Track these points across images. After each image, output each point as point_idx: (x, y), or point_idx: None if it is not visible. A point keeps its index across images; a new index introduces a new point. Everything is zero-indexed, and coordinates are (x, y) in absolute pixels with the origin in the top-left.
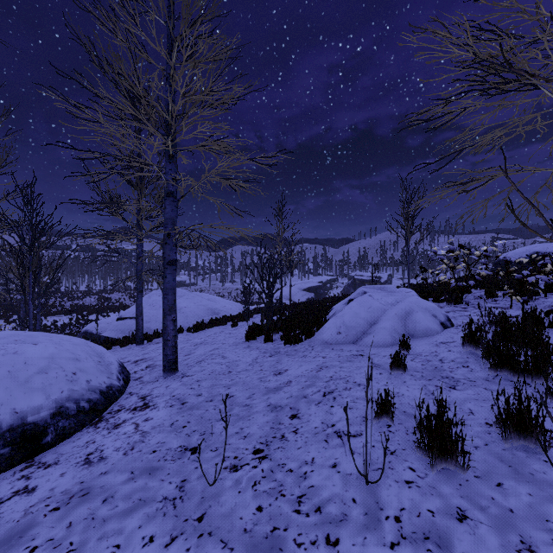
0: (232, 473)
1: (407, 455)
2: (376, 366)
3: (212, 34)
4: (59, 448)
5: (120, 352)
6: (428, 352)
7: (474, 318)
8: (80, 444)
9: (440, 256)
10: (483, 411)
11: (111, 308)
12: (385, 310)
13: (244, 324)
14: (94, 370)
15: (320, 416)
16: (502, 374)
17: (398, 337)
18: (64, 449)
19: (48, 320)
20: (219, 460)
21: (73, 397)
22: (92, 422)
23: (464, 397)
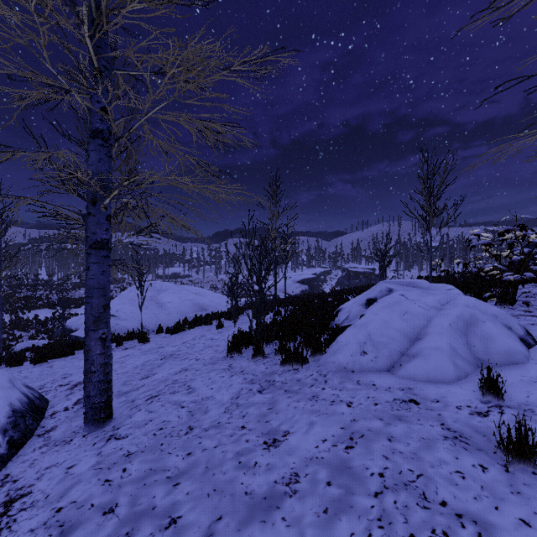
0: None
1: None
2: (459, 440)
3: None
4: None
5: (74, 362)
6: None
7: None
8: None
9: (486, 241)
10: None
11: None
12: (430, 318)
13: (231, 325)
14: None
15: None
16: None
17: (463, 364)
18: None
19: (32, 313)
20: None
21: None
22: None
23: None
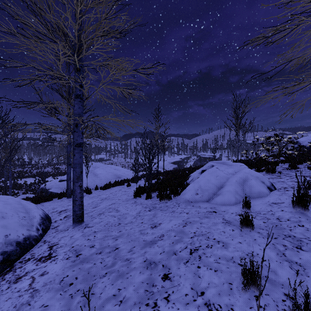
0: None
1: None
2: (228, 223)
3: None
4: None
5: (55, 203)
6: (265, 210)
7: (289, 183)
8: None
9: (261, 141)
10: None
11: (59, 173)
12: (228, 178)
13: (134, 185)
14: (16, 225)
15: (189, 279)
16: None
17: (239, 197)
18: None
19: (22, 180)
20: None
21: None
22: (3, 273)
23: None
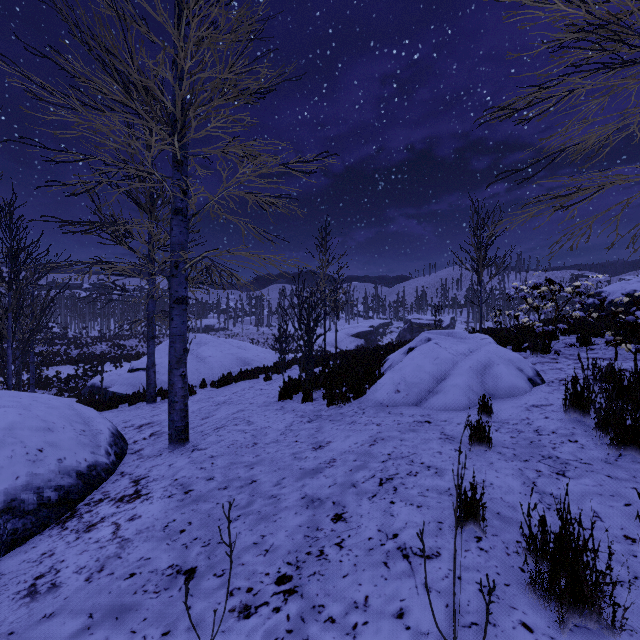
0: (242, 620)
1: (514, 597)
2: (449, 439)
3: (231, 0)
4: (2, 562)
5: (126, 412)
6: (517, 418)
7: (570, 372)
8: (33, 557)
9: (522, 293)
10: (615, 515)
11: (125, 356)
12: (456, 362)
13: (279, 377)
14: (73, 443)
15: (376, 519)
16: (627, 453)
17: (475, 397)
18: (8, 565)
19: (51, 371)
20: (225, 593)
21: (33, 484)
22: (60, 520)
23: (581, 489)
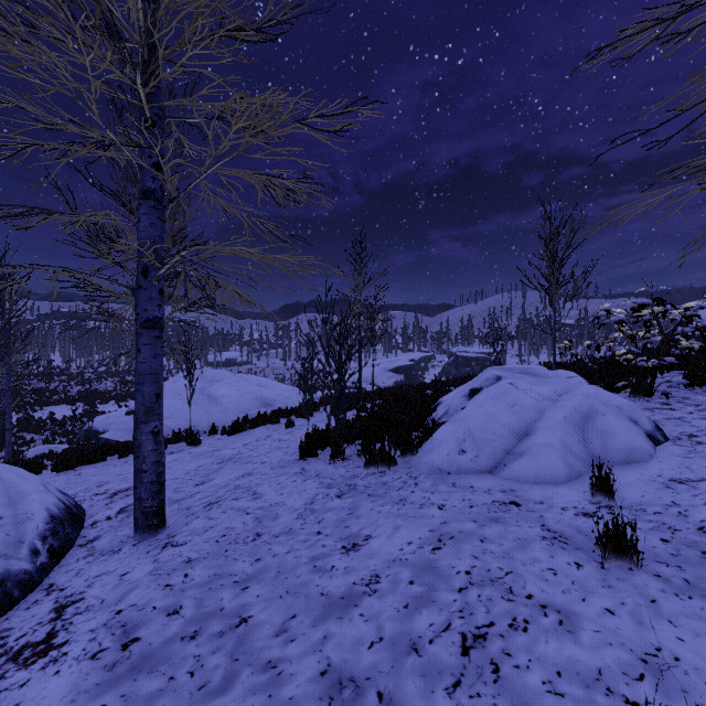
0: None
1: None
2: (558, 540)
3: None
4: None
5: (109, 469)
6: (656, 502)
7: (697, 423)
8: None
9: (617, 318)
10: None
11: (132, 394)
12: (543, 410)
13: (303, 423)
14: None
15: None
16: None
17: (577, 463)
18: None
19: (46, 411)
20: None
21: None
22: None
23: None
